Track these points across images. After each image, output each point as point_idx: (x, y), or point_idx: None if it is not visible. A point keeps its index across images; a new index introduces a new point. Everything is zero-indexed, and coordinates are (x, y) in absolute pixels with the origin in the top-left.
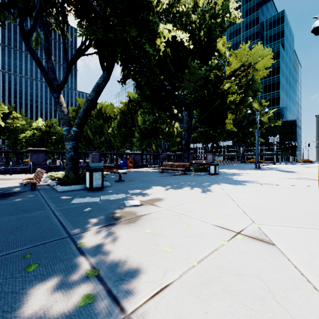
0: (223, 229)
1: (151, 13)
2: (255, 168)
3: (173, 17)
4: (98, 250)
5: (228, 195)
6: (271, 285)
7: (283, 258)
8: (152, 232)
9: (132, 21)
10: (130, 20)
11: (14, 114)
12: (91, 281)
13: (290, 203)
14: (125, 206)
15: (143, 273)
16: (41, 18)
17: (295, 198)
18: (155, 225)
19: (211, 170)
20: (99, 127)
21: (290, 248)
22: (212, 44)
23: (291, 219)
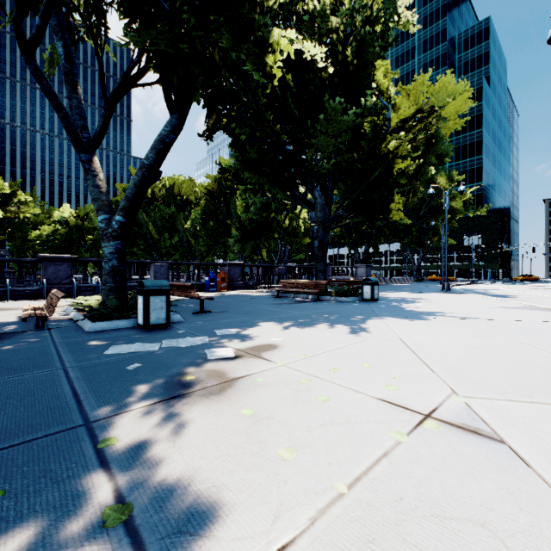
0: (396, 408)
1: (258, 8)
2: (442, 290)
3: (298, 23)
4: (140, 457)
5: (399, 339)
6: (519, 548)
7: (530, 475)
8: (255, 413)
9: (223, 20)
10: (219, 19)
11: (21, 196)
12: (111, 537)
13: (518, 353)
14: (206, 360)
15: (229, 516)
16: (58, 17)
17: (525, 343)
18: (261, 399)
19: (364, 293)
20: (170, 220)
21: (539, 451)
22: (367, 70)
23: (527, 385)
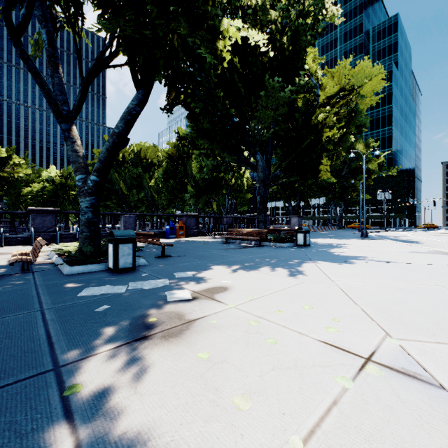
0: (338, 350)
1: (211, 1)
2: (361, 237)
3: (243, 16)
4: (102, 407)
5: (332, 281)
6: None
7: None
8: (210, 357)
9: (181, 10)
10: (177, 9)
11: (15, 159)
12: None
13: (436, 295)
14: (166, 302)
15: None
16: (42, 8)
17: (440, 285)
18: (215, 342)
19: (298, 239)
20: (137, 179)
21: None
22: (300, 55)
23: None
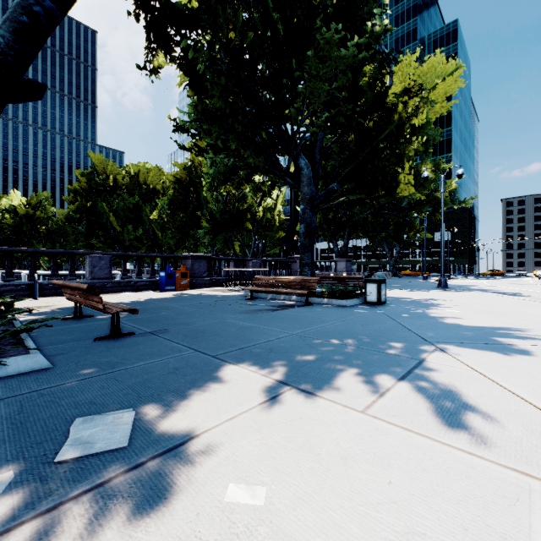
0: None
1: None
2: (439, 287)
3: None
4: None
5: None
6: None
7: None
8: None
9: None
10: None
11: None
12: None
13: None
14: None
15: None
16: None
17: None
18: None
19: (368, 293)
20: (135, 210)
21: None
22: None
23: None
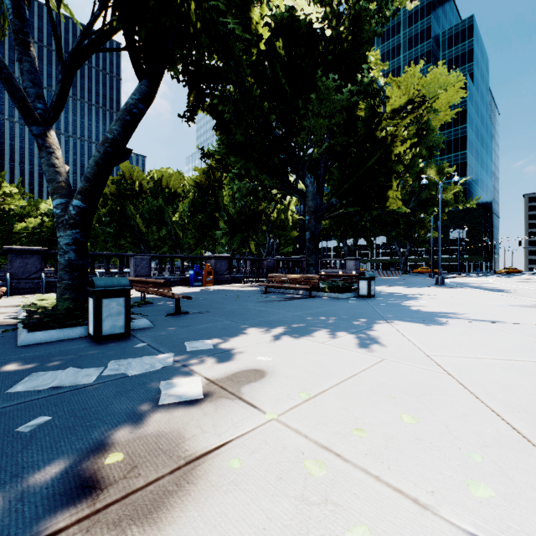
0: None
1: None
2: (436, 284)
3: None
4: None
5: (427, 357)
6: None
7: None
8: None
9: None
10: None
11: (6, 188)
12: None
13: None
14: (156, 406)
15: None
16: None
17: None
18: None
19: (360, 288)
20: (158, 212)
21: None
22: (363, 46)
23: None
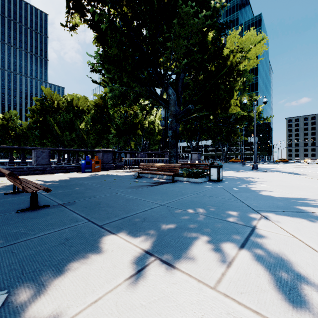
0: None
1: None
2: (253, 169)
3: None
4: None
5: None
6: None
7: None
8: None
9: None
10: None
11: None
12: None
13: None
14: None
15: None
16: None
17: None
18: None
19: (211, 174)
20: (70, 122)
21: None
22: None
23: None
